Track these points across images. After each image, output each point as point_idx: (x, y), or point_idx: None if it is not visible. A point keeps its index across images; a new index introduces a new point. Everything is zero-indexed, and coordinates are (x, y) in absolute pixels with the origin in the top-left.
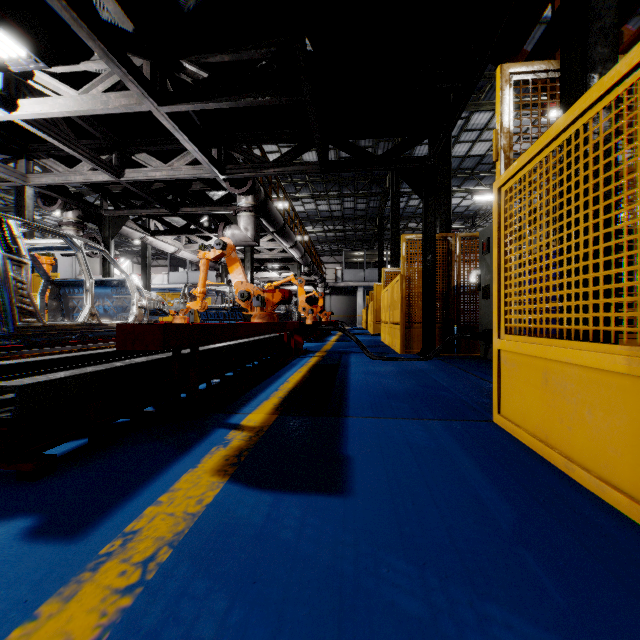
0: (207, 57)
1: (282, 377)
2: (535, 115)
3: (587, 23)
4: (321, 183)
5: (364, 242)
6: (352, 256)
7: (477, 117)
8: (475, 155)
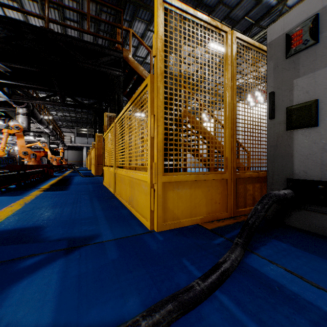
0: (12, 64)
1: (47, 182)
2: None
3: (118, 111)
4: None
5: (87, 124)
6: (80, 130)
7: None
8: None
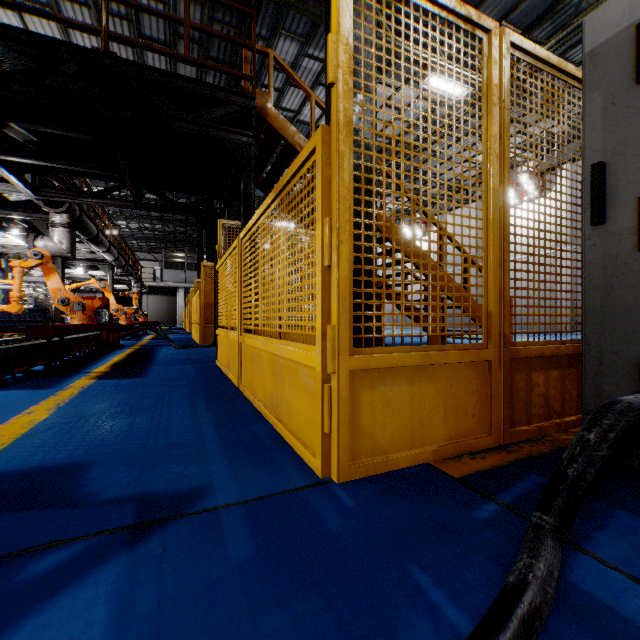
0: (38, 127)
1: (107, 358)
2: None
3: (245, 216)
4: None
5: (186, 243)
6: (173, 256)
7: None
8: None
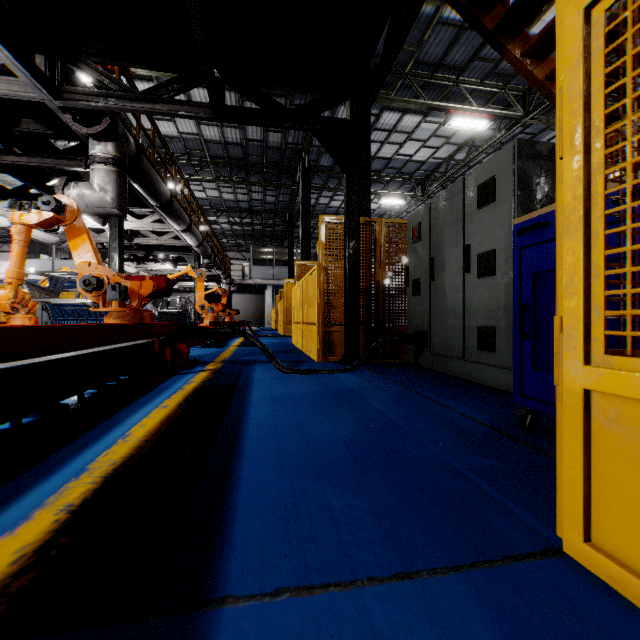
0: None
1: (121, 424)
2: (437, 124)
3: None
4: (225, 167)
5: (273, 239)
6: (261, 252)
7: (387, 116)
8: (383, 157)
